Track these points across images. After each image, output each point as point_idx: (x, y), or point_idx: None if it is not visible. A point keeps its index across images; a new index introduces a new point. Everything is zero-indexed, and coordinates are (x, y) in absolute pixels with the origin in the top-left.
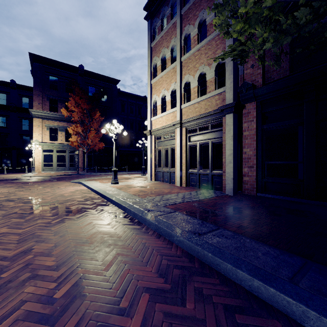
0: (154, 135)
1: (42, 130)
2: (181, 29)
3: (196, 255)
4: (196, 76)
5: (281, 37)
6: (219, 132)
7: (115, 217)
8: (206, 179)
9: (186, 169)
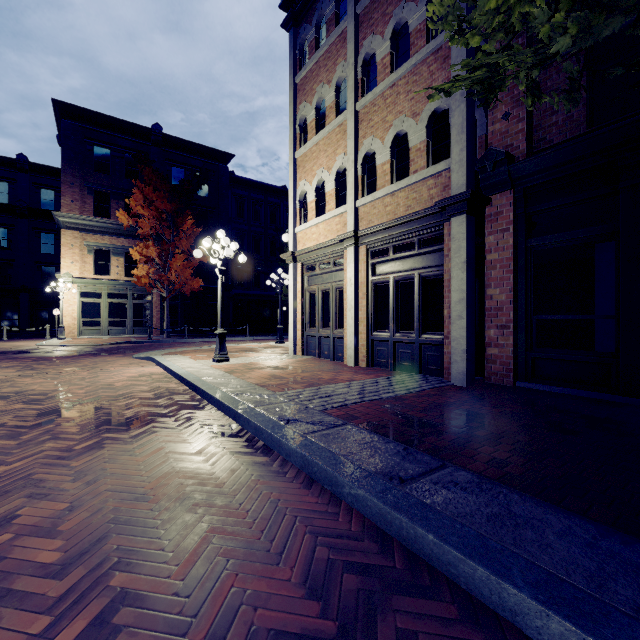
0: (302, 262)
1: (79, 253)
2: (357, 45)
3: (397, 534)
4: (389, 140)
5: (597, 18)
6: (436, 255)
7: (216, 435)
8: (408, 352)
9: (367, 331)
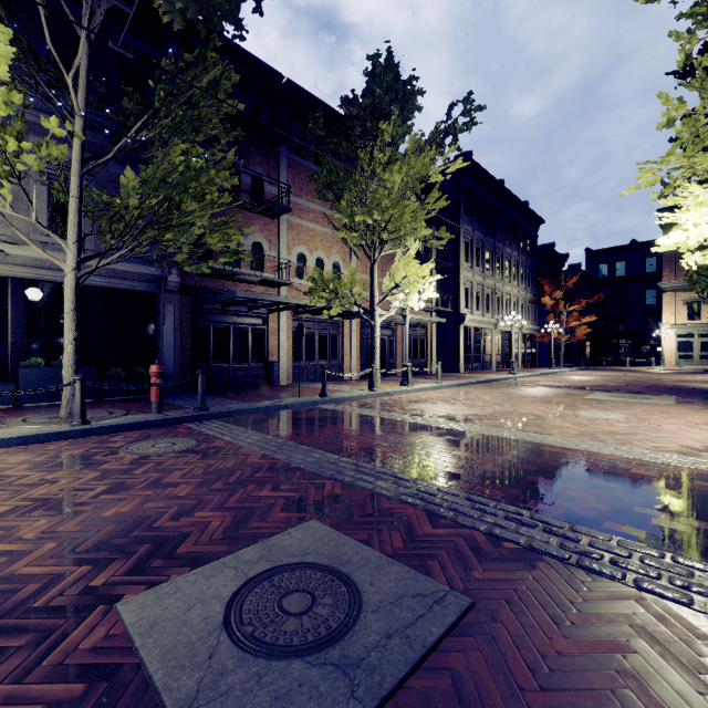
0: None
1: (675, 307)
2: None
3: None
4: None
5: None
6: None
7: None
8: None
9: None
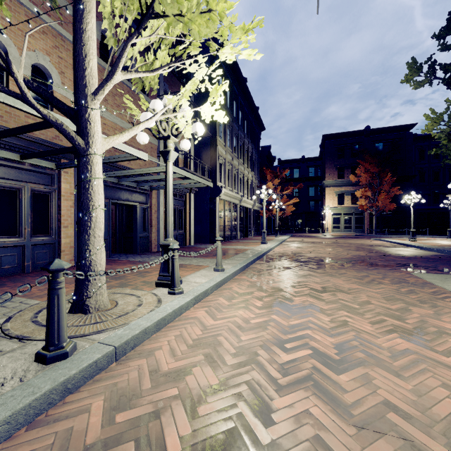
0: None
1: (332, 196)
2: None
3: (450, 254)
4: None
5: None
6: None
7: (416, 249)
8: None
9: None
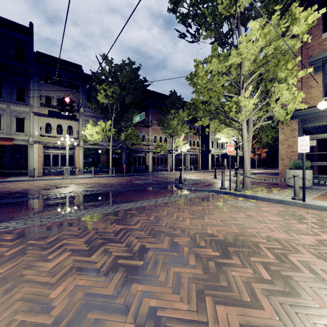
0: None
1: None
2: None
3: None
4: None
5: None
6: None
7: None
8: None
9: None
